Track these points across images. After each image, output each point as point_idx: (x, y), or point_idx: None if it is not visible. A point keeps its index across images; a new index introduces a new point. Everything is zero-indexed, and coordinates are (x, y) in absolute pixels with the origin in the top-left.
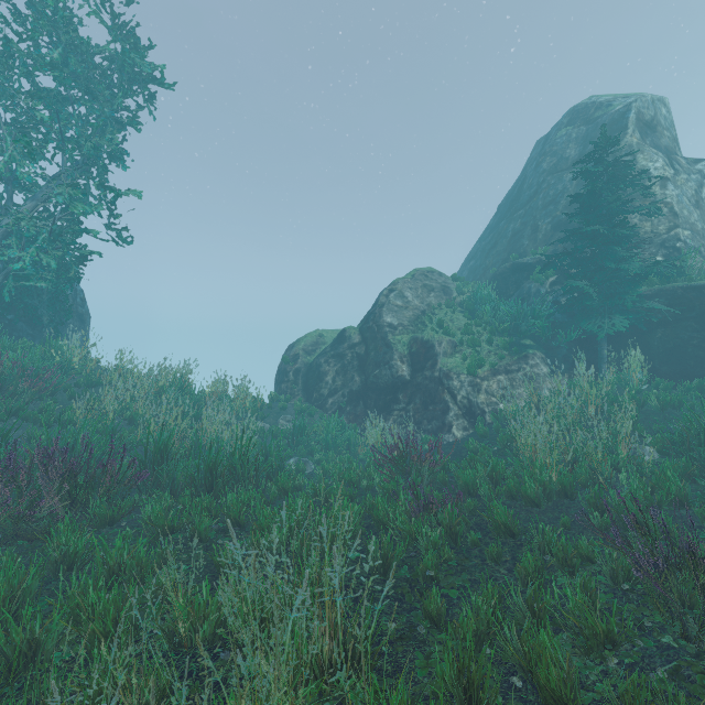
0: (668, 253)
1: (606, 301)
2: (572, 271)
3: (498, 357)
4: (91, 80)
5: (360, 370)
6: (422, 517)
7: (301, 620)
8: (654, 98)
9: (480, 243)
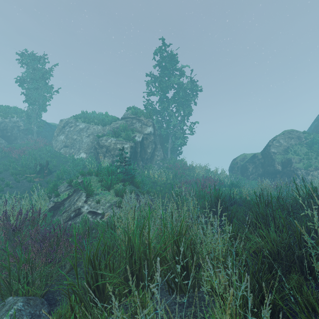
0: None
1: None
2: None
3: (318, 164)
4: (185, 96)
5: (262, 167)
6: None
7: None
8: None
9: None
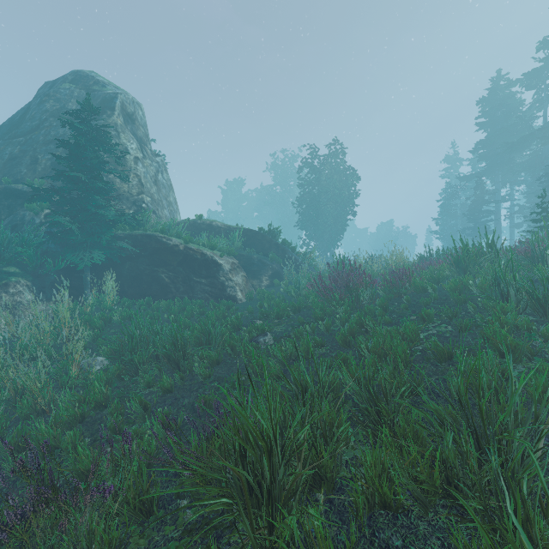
0: (138, 210)
1: (88, 237)
2: (67, 208)
3: None
4: None
5: None
6: None
7: None
8: (135, 100)
9: None
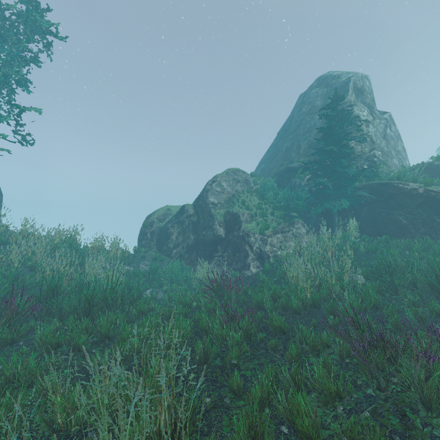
0: (369, 164)
1: (337, 190)
2: (319, 172)
3: (277, 223)
4: (2, 28)
5: (194, 231)
6: (230, 325)
7: (142, 408)
8: (363, 75)
9: (267, 154)
